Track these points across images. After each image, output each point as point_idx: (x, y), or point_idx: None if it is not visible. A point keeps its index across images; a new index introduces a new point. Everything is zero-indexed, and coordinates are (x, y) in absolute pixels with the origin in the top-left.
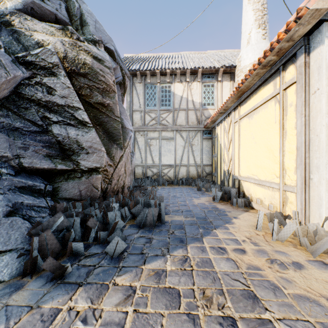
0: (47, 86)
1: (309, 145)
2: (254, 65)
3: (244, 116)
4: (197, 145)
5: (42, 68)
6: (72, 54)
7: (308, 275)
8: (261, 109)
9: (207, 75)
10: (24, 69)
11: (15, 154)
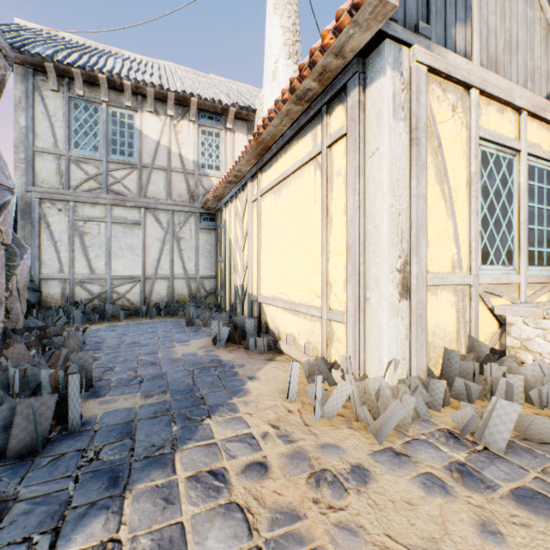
0: None
1: (365, 242)
2: (284, 93)
3: (268, 191)
4: (189, 240)
5: None
6: None
7: (381, 497)
8: (294, 179)
9: (208, 113)
10: None
11: None
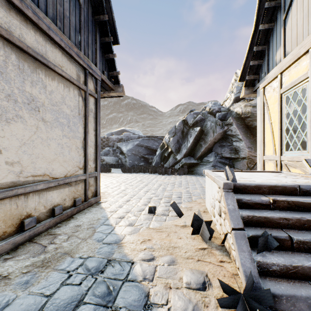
0: (231, 130)
1: None
2: None
3: None
4: None
5: (229, 125)
6: (243, 111)
7: None
8: None
9: None
10: (226, 127)
11: (221, 153)
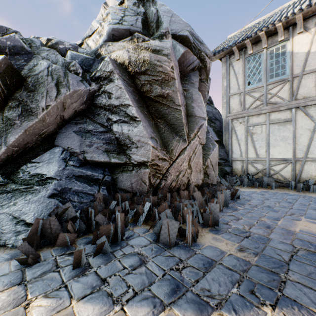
0: (108, 92)
1: None
2: None
3: None
4: None
5: (104, 79)
6: (134, 57)
7: None
8: None
9: None
10: (94, 84)
11: (82, 150)
